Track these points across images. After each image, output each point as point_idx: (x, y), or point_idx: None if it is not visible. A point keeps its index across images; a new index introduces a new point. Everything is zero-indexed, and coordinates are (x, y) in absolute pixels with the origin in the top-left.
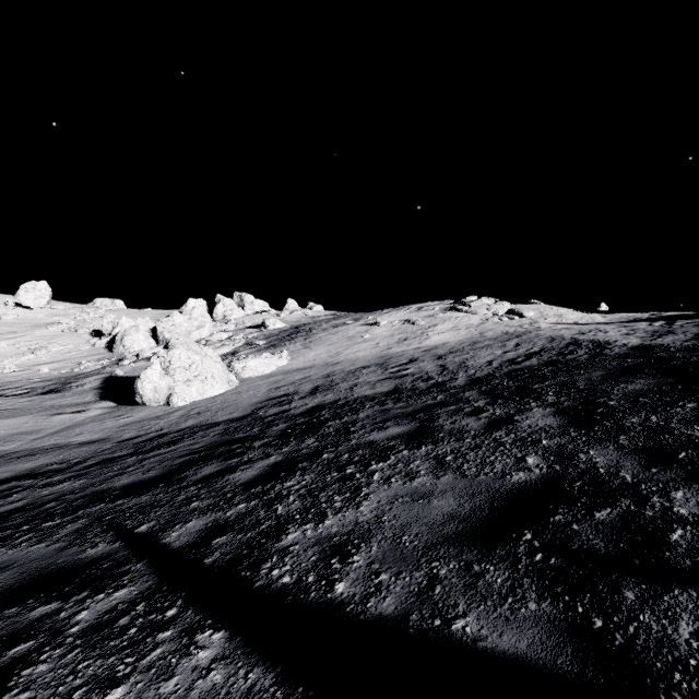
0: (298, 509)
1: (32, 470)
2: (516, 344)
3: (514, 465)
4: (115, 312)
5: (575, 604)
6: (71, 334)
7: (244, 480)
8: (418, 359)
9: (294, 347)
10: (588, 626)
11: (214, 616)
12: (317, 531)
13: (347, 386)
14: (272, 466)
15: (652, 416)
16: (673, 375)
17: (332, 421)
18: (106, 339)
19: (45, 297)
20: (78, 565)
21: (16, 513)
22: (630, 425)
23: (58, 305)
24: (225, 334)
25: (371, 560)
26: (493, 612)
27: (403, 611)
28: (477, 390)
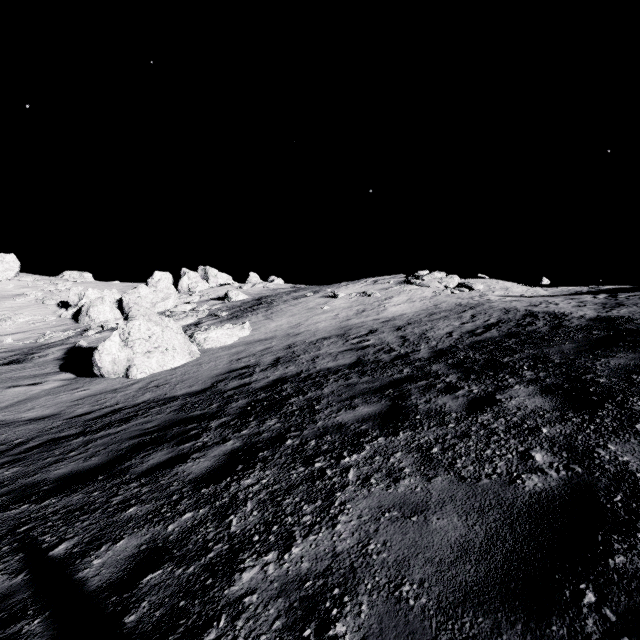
0: (257, 525)
1: None
2: (471, 316)
3: (521, 464)
4: (83, 285)
5: None
6: (38, 305)
7: (194, 474)
8: (378, 330)
9: (256, 318)
10: None
11: None
12: (281, 567)
13: (309, 357)
14: (228, 455)
15: None
16: None
17: (295, 396)
18: (72, 310)
19: (13, 269)
20: None
21: None
22: None
23: (26, 277)
24: (189, 306)
25: (363, 635)
26: None
27: None
28: (444, 363)
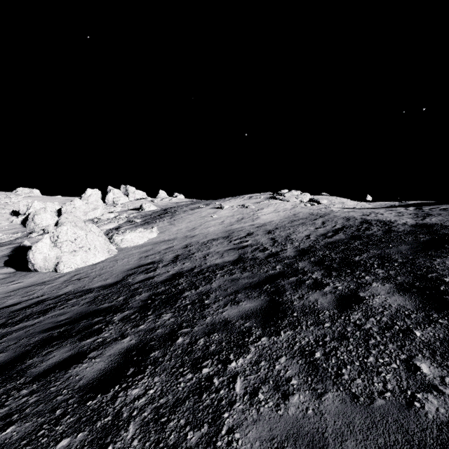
0: None
1: None
2: (322, 222)
3: (410, 378)
4: (32, 198)
5: None
6: None
7: (86, 378)
8: (254, 233)
9: (162, 224)
10: None
11: None
12: None
13: (201, 255)
14: (122, 355)
15: None
16: None
17: (188, 290)
18: (21, 217)
19: None
20: None
21: None
22: None
23: None
24: (112, 214)
25: None
26: None
27: None
28: (308, 261)
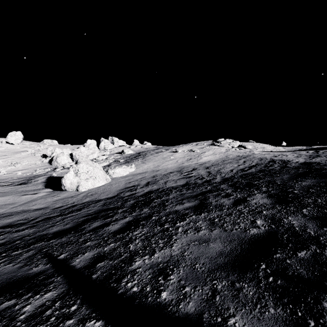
0: (141, 247)
1: (10, 223)
2: (243, 161)
3: (250, 225)
4: (53, 146)
5: (296, 310)
6: (32, 156)
7: (113, 230)
8: (197, 169)
9: (137, 163)
10: (306, 325)
11: (96, 311)
12: (150, 260)
13: (163, 181)
14: (127, 223)
15: (318, 199)
16: (324, 177)
17: (156, 199)
18: (48, 158)
19: (20, 139)
20: (27, 277)
21: (0, 246)
22: (307, 203)
23: (26, 142)
24: (105, 156)
25: (180, 278)
26: (250, 313)
27: (199, 311)
28: (227, 184)
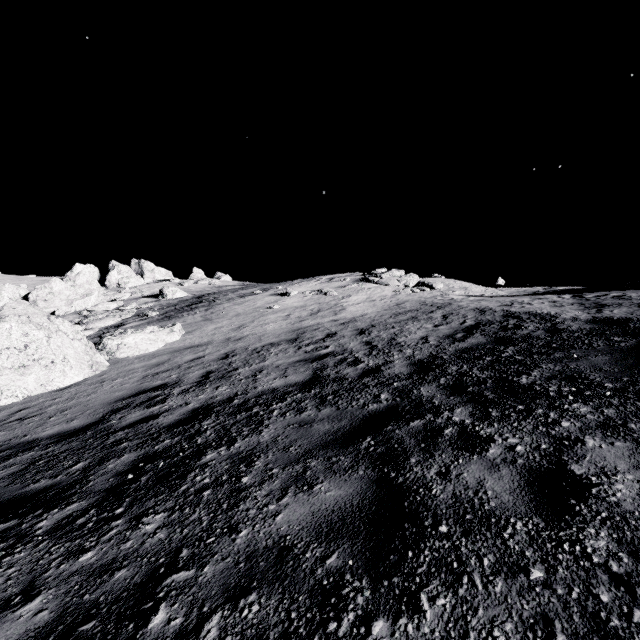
0: None
1: None
2: (443, 316)
3: None
4: None
5: None
6: None
7: None
8: (337, 334)
9: (192, 319)
10: None
11: None
12: None
13: (249, 371)
14: None
15: None
16: None
17: (214, 448)
18: None
19: None
20: None
21: None
22: None
23: None
24: (113, 304)
25: None
26: None
27: None
28: (436, 384)
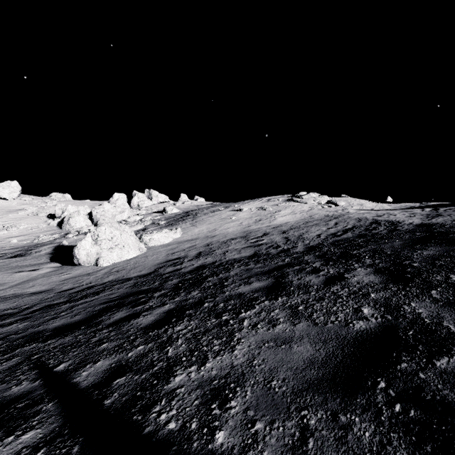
0: (185, 352)
1: None
2: (335, 223)
3: (354, 315)
4: (64, 202)
5: None
6: (34, 217)
7: (144, 324)
8: (269, 233)
9: (185, 225)
10: None
11: None
12: (199, 373)
13: (221, 251)
14: (166, 313)
15: (451, 275)
16: (454, 244)
17: (211, 277)
18: (57, 220)
19: (16, 192)
20: (0, 403)
21: None
22: (436, 282)
23: (25, 197)
24: (138, 217)
25: (247, 406)
26: None
27: None
28: (313, 255)
